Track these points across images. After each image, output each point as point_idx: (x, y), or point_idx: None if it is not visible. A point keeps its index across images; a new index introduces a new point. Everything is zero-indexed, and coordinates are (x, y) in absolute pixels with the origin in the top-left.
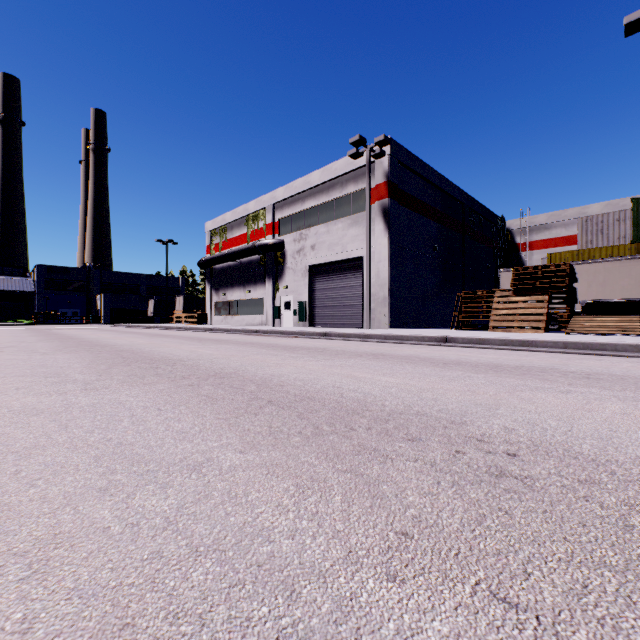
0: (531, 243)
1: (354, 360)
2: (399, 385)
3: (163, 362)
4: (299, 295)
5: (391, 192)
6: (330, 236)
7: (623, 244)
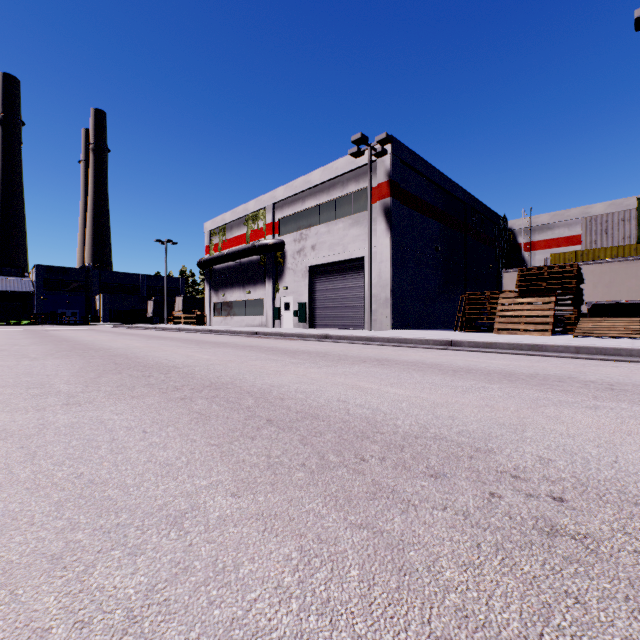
0: (533, 243)
1: (358, 367)
2: (409, 398)
3: (157, 369)
4: (299, 296)
5: (393, 191)
6: (331, 236)
7: (628, 244)
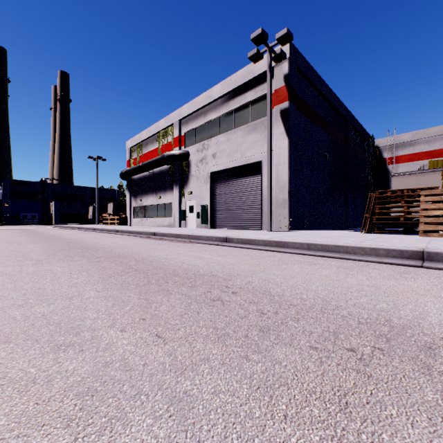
0: (397, 157)
1: None
2: None
3: None
4: (202, 199)
5: (290, 95)
6: (230, 144)
7: None
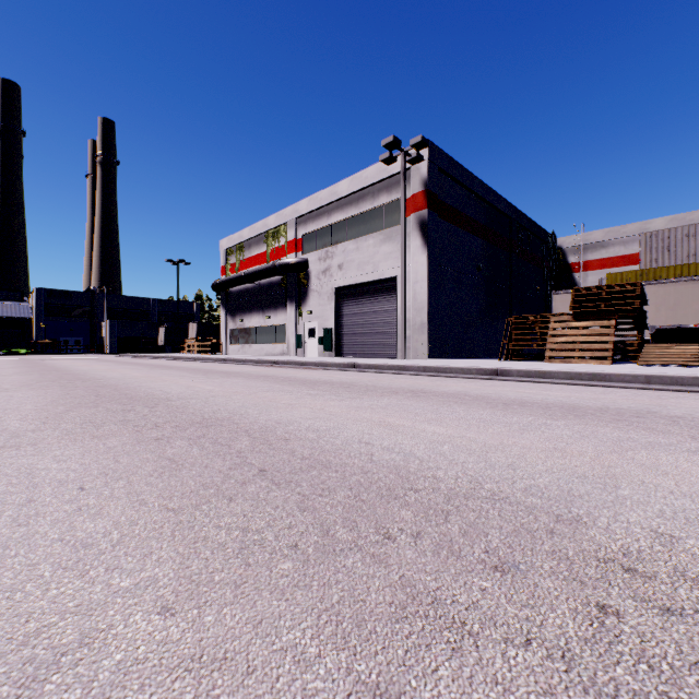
0: (586, 263)
1: (388, 399)
2: (453, 439)
3: (143, 402)
4: (325, 321)
5: (429, 203)
6: (360, 254)
7: (694, 262)
